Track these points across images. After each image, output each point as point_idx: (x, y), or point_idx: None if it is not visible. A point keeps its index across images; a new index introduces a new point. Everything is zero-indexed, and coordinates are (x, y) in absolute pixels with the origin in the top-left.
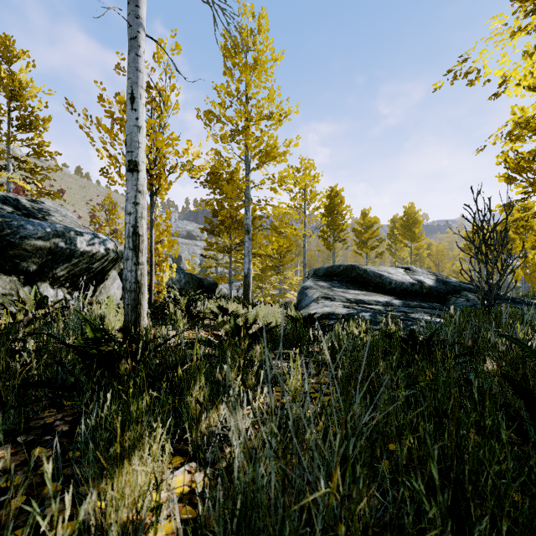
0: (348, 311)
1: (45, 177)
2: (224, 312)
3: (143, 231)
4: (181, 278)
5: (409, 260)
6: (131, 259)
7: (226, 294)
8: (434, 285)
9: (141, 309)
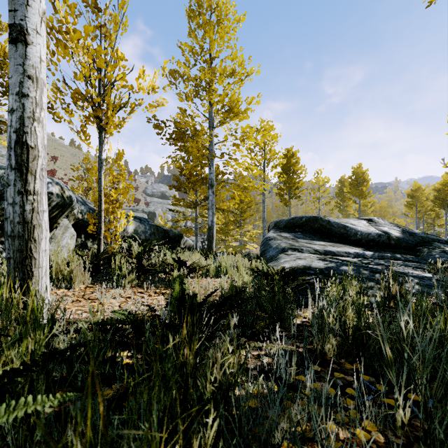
0: (327, 265)
1: None
2: (182, 265)
3: (37, 141)
4: (146, 229)
5: (356, 215)
6: (12, 184)
7: (191, 245)
8: (400, 236)
9: (33, 265)
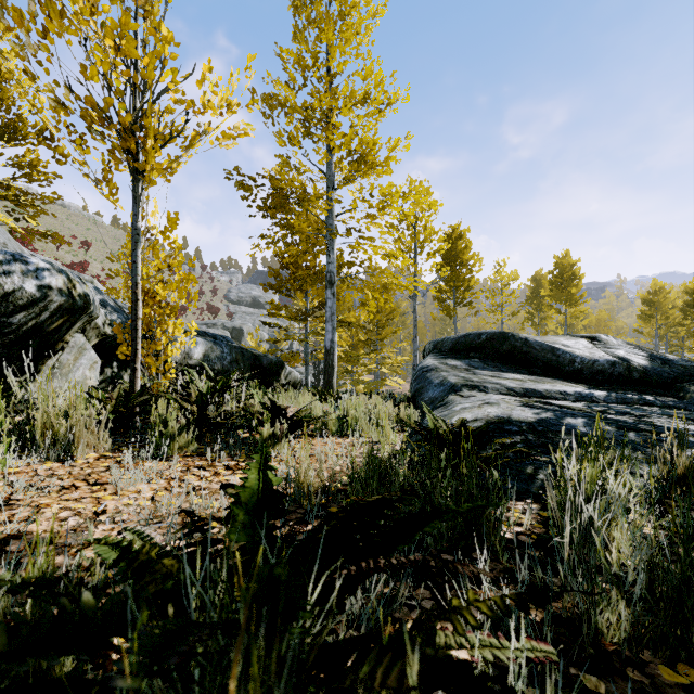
0: (538, 415)
1: (40, 210)
2: (279, 416)
3: None
4: (224, 354)
5: (561, 332)
6: None
7: (298, 380)
8: (648, 364)
9: None
